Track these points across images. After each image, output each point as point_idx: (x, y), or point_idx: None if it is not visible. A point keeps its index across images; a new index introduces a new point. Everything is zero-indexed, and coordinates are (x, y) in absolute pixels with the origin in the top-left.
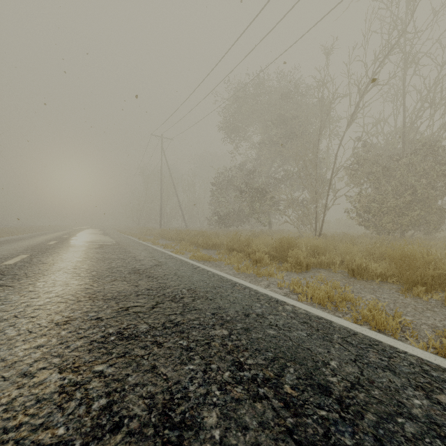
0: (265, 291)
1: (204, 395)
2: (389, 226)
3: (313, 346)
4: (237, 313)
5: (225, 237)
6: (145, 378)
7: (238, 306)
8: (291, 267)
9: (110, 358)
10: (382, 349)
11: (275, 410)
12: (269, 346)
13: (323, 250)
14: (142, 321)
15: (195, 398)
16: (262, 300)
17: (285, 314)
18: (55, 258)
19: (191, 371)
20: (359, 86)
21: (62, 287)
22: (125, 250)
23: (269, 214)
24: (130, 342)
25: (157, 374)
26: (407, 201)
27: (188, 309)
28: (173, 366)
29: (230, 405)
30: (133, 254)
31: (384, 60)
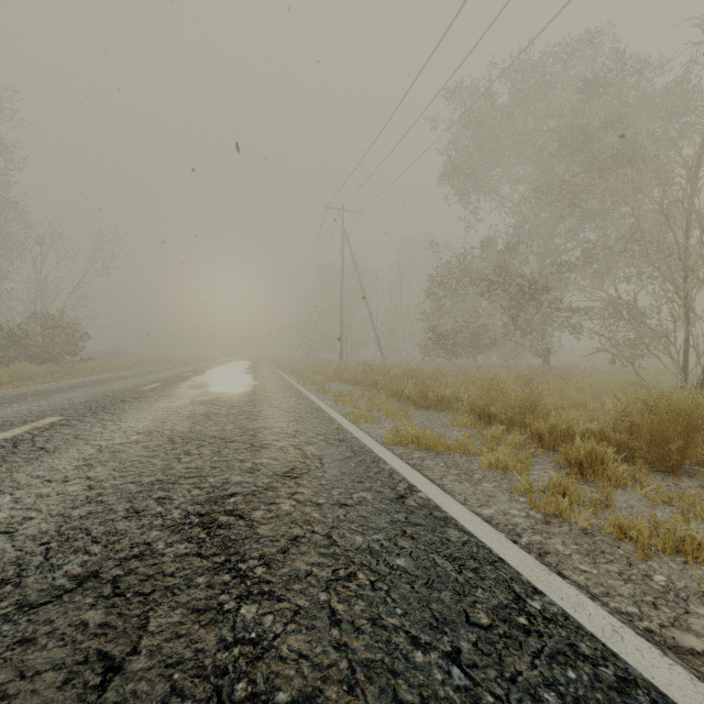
0: None
1: None
2: None
3: None
4: None
5: (460, 383)
6: None
7: None
8: None
9: None
10: None
11: None
12: None
13: None
14: None
15: None
16: None
17: None
18: (87, 432)
19: None
20: None
21: None
22: (251, 409)
23: (544, 336)
24: None
25: None
26: None
27: None
28: None
29: None
30: (259, 424)
31: None
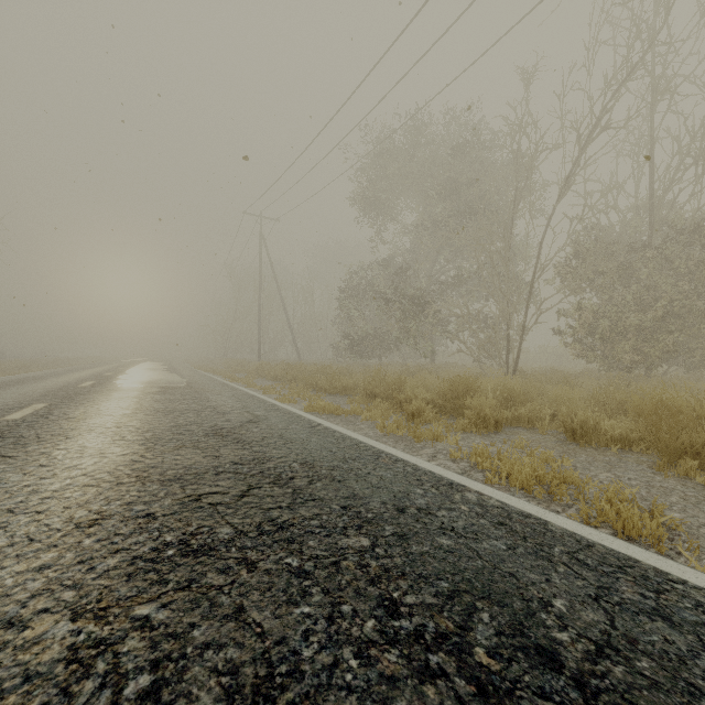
0: (429, 467)
1: (329, 668)
2: (627, 358)
3: (521, 569)
4: (384, 507)
5: (361, 376)
6: (223, 632)
7: (386, 494)
8: (470, 426)
9: (164, 591)
10: (641, 575)
11: (462, 702)
12: (442, 569)
13: (521, 397)
14: (223, 521)
15: (313, 675)
16: (425, 482)
17: (466, 508)
18: (88, 410)
19: (307, 619)
20: (579, 130)
21: (94, 459)
22: (201, 396)
23: (431, 339)
24: (201, 560)
25: (244, 624)
26: (657, 316)
27: (301, 498)
28: (273, 608)
29: (377, 691)
30: (214, 403)
31: (620, 89)
